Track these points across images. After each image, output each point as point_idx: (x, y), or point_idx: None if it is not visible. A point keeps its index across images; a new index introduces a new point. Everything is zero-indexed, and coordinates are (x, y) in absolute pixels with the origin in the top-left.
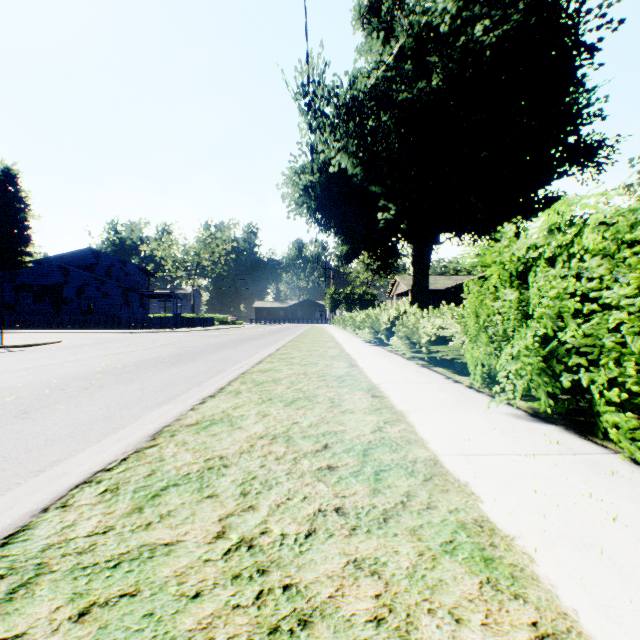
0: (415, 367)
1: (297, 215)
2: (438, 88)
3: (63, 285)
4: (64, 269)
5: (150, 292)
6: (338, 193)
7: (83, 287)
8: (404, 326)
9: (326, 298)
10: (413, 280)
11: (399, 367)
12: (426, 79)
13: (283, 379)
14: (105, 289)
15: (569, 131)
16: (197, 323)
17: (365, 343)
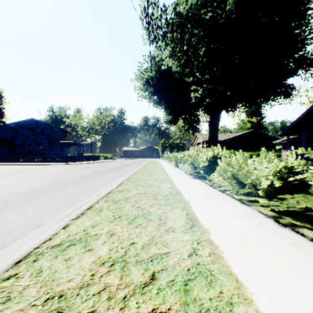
0: (273, 226)
1: (143, 98)
2: (231, 10)
3: (14, 138)
4: (15, 129)
5: (64, 142)
6: (166, 83)
7: (26, 139)
8: (229, 167)
9: (159, 145)
10: (209, 134)
11: (253, 226)
12: (223, 4)
13: (62, 311)
14: (38, 140)
15: (306, 44)
16: (89, 159)
17: (187, 175)
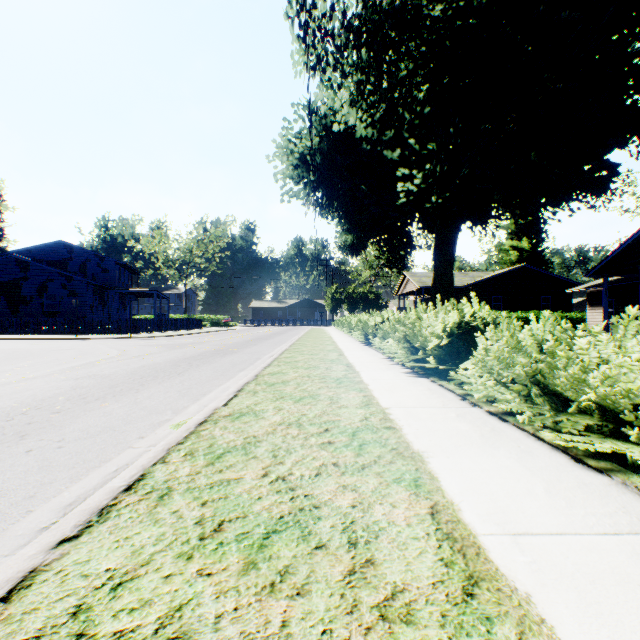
0: None
1: (292, 196)
2: None
3: (21, 282)
4: (22, 263)
5: (128, 290)
6: (343, 163)
7: (45, 284)
8: (521, 353)
9: (327, 297)
10: (434, 274)
11: None
12: None
13: None
14: (72, 286)
15: None
16: (180, 325)
17: (394, 366)
